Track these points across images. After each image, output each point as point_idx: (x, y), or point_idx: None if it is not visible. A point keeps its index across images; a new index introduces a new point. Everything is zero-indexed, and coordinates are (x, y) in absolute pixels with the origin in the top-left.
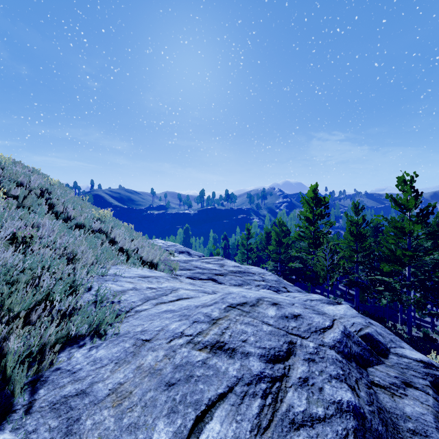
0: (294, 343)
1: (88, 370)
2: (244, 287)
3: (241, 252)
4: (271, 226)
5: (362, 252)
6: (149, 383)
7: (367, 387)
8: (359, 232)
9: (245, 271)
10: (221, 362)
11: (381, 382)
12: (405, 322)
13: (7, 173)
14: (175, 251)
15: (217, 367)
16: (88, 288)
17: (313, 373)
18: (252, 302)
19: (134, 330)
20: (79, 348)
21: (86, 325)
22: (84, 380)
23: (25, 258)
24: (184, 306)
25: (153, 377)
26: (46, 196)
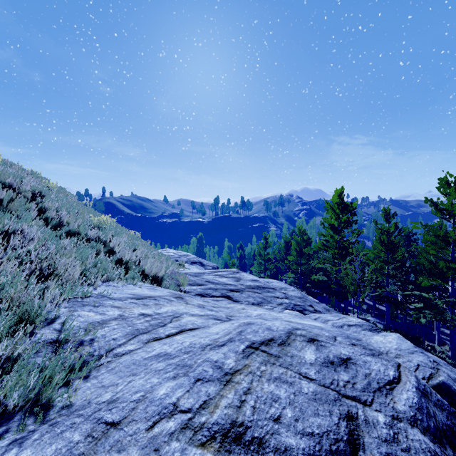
0: (355, 419)
1: None
2: (265, 307)
3: (258, 263)
4: (289, 234)
5: (394, 263)
6: None
7: None
8: (391, 242)
9: (265, 287)
10: None
11: None
12: (441, 341)
13: None
14: (186, 261)
15: None
16: (52, 319)
17: None
18: (281, 338)
19: (99, 398)
20: None
21: (15, 395)
22: None
23: None
24: (185, 346)
25: None
26: (38, 200)
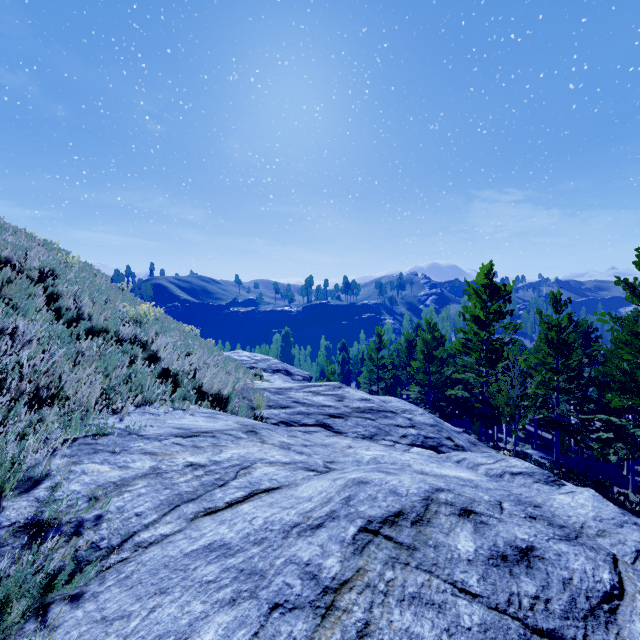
0: None
1: None
2: (381, 443)
3: (369, 370)
4: (413, 329)
5: (567, 372)
6: None
7: None
8: (563, 341)
9: (381, 409)
10: None
11: None
12: (637, 486)
13: None
14: (266, 369)
15: None
16: (37, 479)
17: None
18: (415, 510)
19: None
20: None
21: None
22: None
23: None
24: (255, 527)
25: None
26: (49, 281)
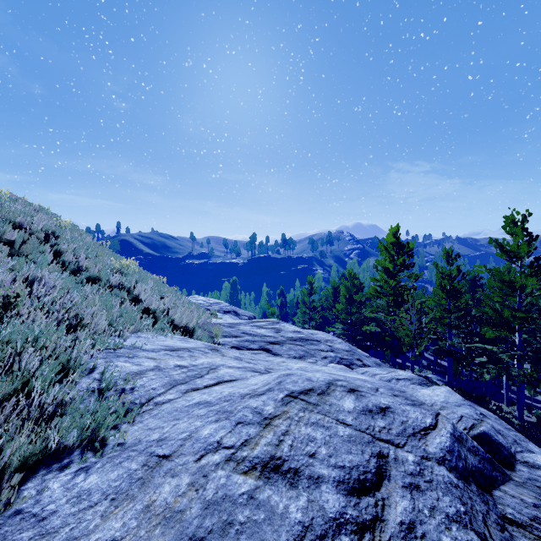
0: (386, 457)
1: (65, 513)
2: (307, 361)
3: (302, 312)
4: (339, 278)
5: (457, 312)
6: (161, 539)
7: (499, 528)
8: (453, 287)
9: (308, 339)
10: (278, 495)
11: (517, 516)
12: (511, 401)
13: (2, 212)
14: (219, 310)
15: (272, 505)
16: (90, 369)
17: (420, 513)
18: (321, 389)
19: (148, 437)
20: (60, 472)
21: (75, 432)
22: (55, 534)
23: (1, 327)
24: (224, 395)
25: (170, 527)
26: (52, 241)
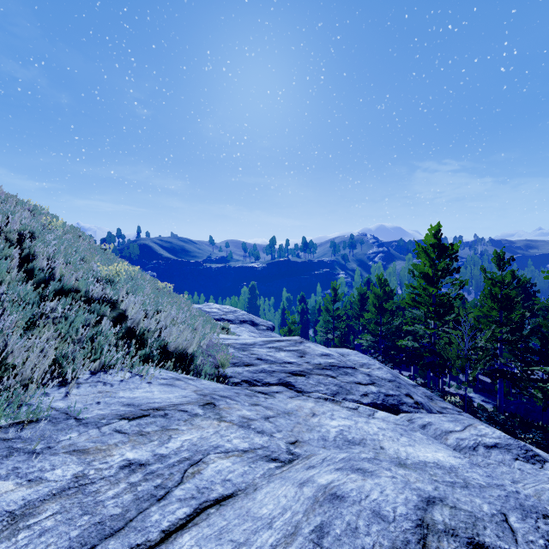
0: None
1: None
2: (344, 405)
3: (325, 320)
4: (364, 283)
5: (510, 325)
6: None
7: None
8: (507, 296)
9: (341, 365)
10: None
11: None
12: None
13: None
14: (234, 320)
15: None
16: None
17: None
18: None
19: None
20: None
21: None
22: None
23: None
24: None
25: None
26: (27, 243)
